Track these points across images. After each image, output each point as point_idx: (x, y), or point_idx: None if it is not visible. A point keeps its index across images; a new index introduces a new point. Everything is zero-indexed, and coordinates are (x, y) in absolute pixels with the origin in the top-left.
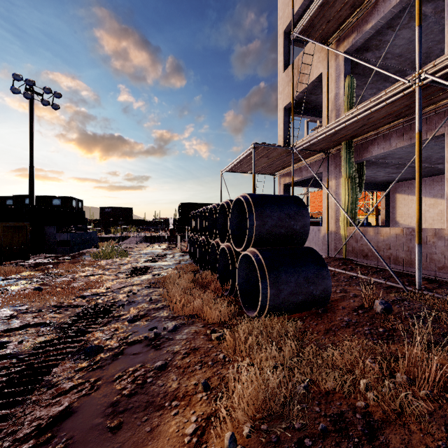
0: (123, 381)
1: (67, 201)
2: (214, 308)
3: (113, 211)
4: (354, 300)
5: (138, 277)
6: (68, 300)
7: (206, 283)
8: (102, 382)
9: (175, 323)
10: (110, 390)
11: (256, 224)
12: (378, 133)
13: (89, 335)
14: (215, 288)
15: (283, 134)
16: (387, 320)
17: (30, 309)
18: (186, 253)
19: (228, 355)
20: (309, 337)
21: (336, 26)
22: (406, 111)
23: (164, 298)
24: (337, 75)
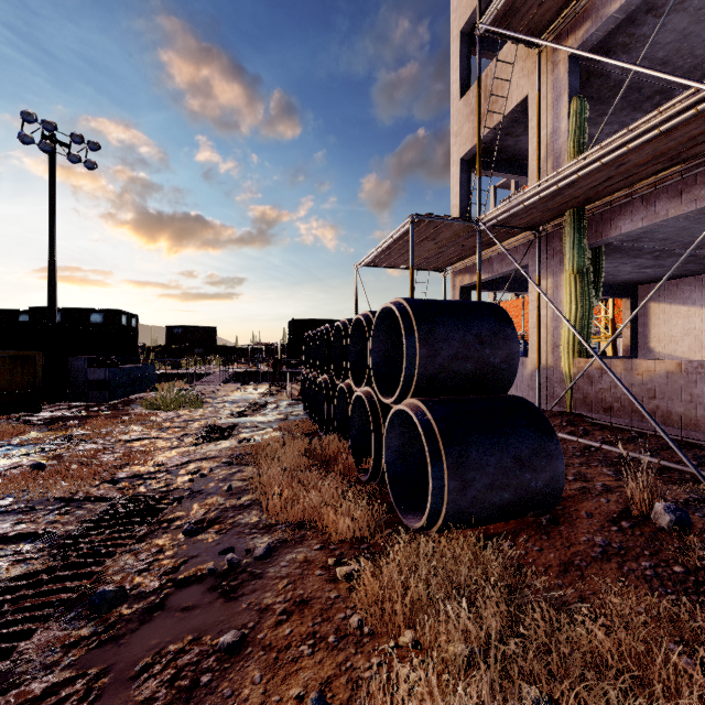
0: (152, 678)
1: (113, 316)
2: (342, 511)
3: (185, 332)
4: (608, 499)
5: (215, 444)
6: (86, 488)
7: (329, 457)
8: (110, 680)
9: (269, 538)
10: (121, 704)
11: (420, 354)
12: (632, 193)
13: (110, 561)
14: (344, 468)
15: (459, 203)
16: (690, 550)
17: (15, 504)
18: (298, 400)
19: (369, 618)
20: (529, 580)
21: (555, 11)
22: (691, 149)
23: (254, 486)
24: (556, 96)
